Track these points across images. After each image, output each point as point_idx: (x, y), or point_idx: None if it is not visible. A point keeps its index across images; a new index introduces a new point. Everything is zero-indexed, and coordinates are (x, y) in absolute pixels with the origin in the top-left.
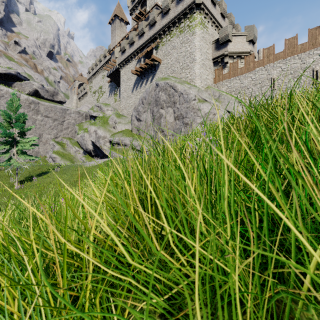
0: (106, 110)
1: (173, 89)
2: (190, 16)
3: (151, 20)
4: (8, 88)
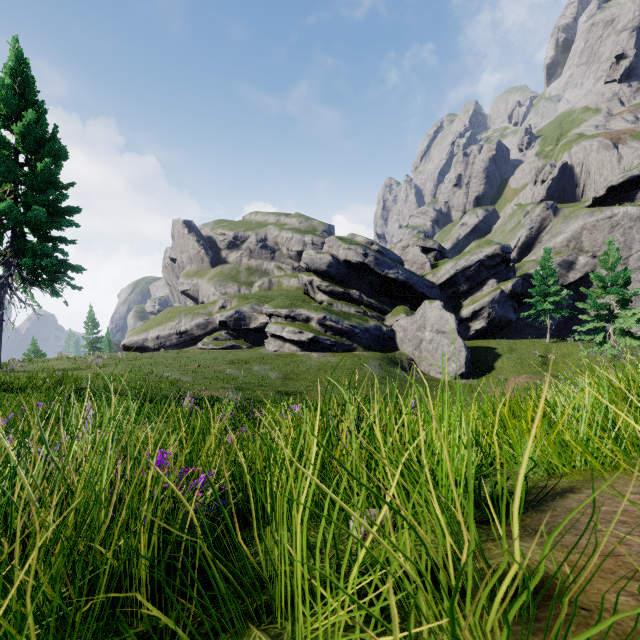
0: None
1: None
2: None
3: None
4: (625, 208)
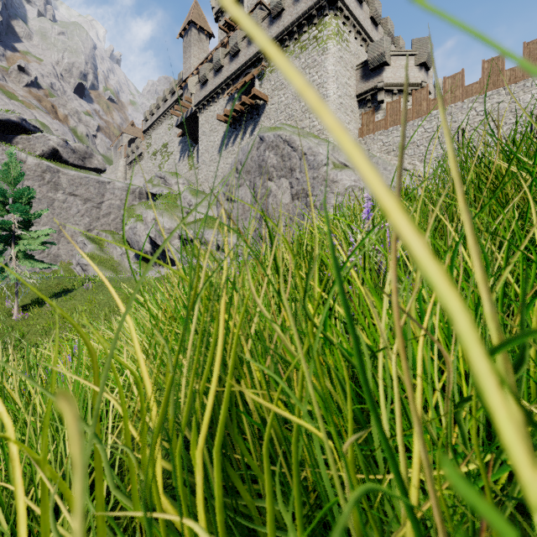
0: (174, 184)
1: (290, 146)
2: (318, 22)
3: None
4: (5, 146)
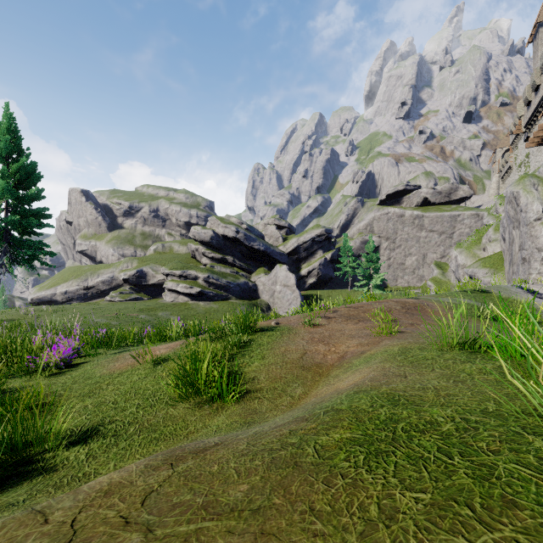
0: (501, 212)
1: (515, 203)
2: None
3: None
4: (394, 209)
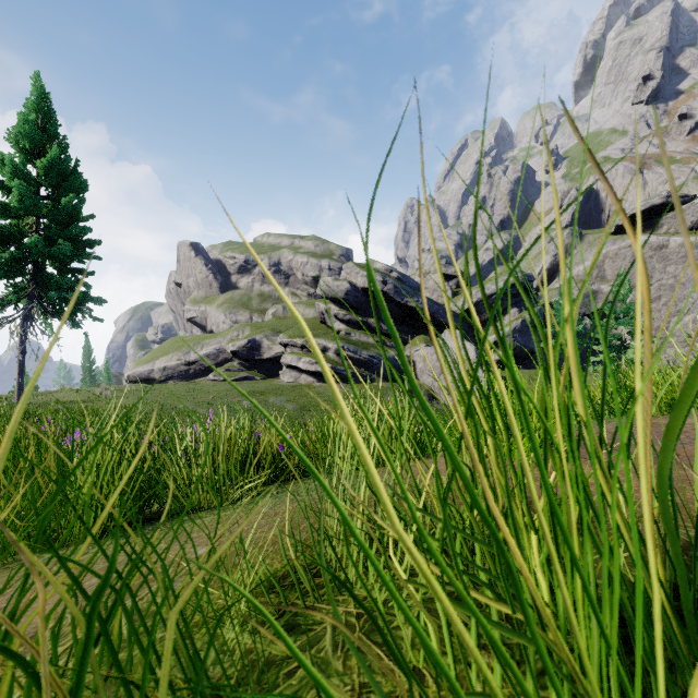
0: None
1: None
2: None
3: None
4: (646, 237)
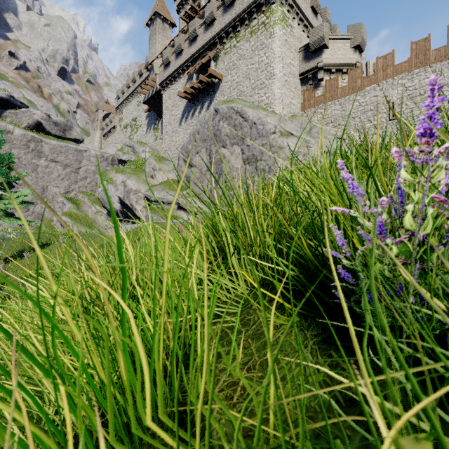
0: (141, 152)
1: (241, 117)
2: (266, 9)
3: (207, 16)
4: None
